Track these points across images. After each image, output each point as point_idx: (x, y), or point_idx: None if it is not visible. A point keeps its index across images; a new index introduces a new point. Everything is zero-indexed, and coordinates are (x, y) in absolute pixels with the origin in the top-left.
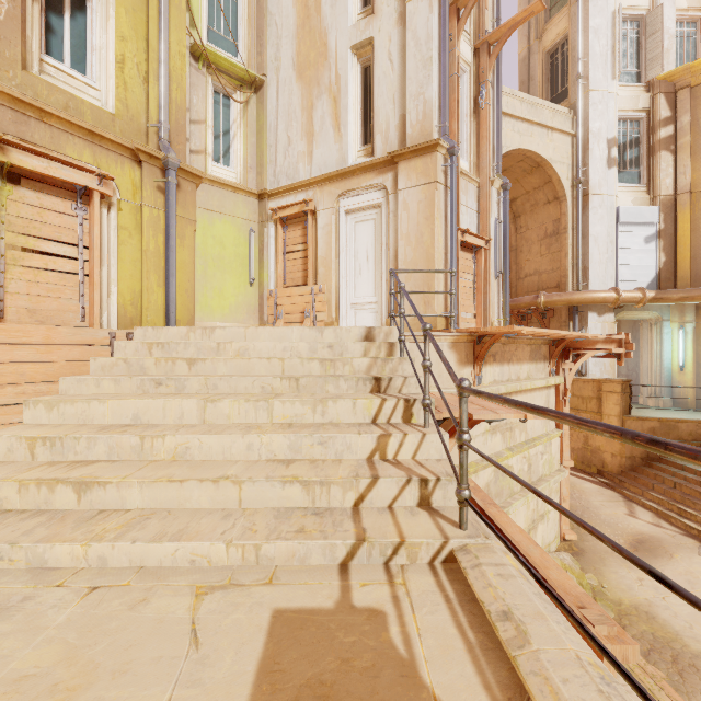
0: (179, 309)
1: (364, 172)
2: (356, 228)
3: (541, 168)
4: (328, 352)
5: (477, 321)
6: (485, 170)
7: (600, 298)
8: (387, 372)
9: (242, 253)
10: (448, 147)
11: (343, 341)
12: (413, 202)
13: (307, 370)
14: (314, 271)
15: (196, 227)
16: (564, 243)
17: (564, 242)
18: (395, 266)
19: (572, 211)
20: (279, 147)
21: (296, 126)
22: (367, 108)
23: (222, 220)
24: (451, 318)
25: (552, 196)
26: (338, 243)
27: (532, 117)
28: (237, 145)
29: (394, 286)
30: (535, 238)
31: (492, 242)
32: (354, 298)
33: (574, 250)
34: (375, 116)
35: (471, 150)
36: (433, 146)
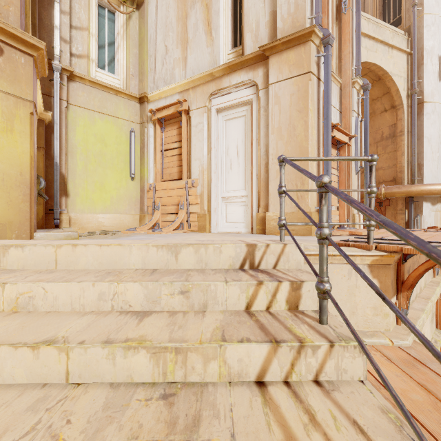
0: (3, 210)
1: (234, 70)
2: (227, 125)
3: (381, 80)
4: (179, 301)
5: (340, 213)
6: (348, 71)
7: (437, 190)
8: (303, 377)
9: (124, 150)
10: (322, 37)
11: (209, 266)
12: (285, 94)
13: (121, 373)
14: (188, 166)
15: (76, 125)
16: (401, 144)
17: (401, 143)
18: (266, 160)
19: (407, 117)
20: (158, 56)
21: (172, 35)
22: (237, 14)
23: (104, 120)
24: (370, 227)
25: (389, 105)
26: (210, 140)
27: (377, 36)
28: (120, 54)
29: (265, 180)
30: (371, 141)
31: (353, 139)
32: (225, 191)
33: (409, 149)
34: (245, 16)
35: (333, 54)
36: (307, 34)
